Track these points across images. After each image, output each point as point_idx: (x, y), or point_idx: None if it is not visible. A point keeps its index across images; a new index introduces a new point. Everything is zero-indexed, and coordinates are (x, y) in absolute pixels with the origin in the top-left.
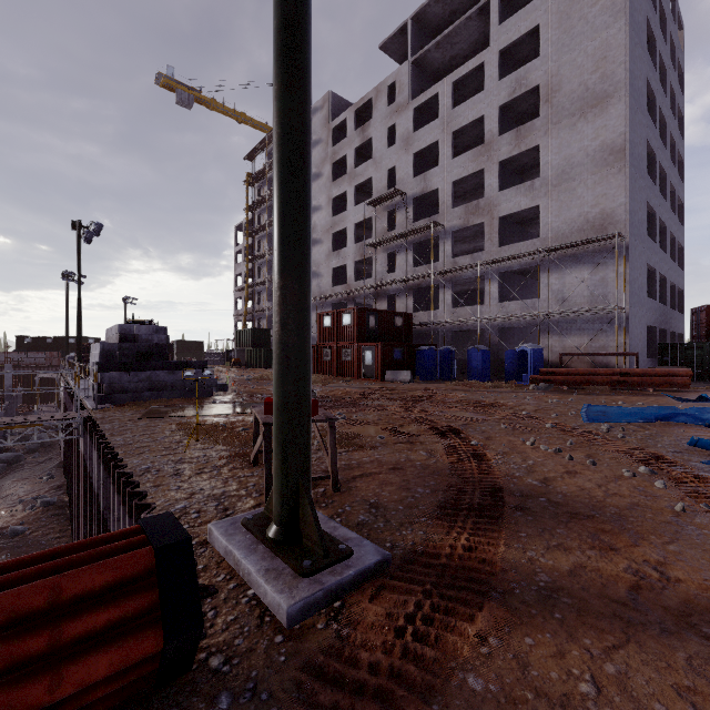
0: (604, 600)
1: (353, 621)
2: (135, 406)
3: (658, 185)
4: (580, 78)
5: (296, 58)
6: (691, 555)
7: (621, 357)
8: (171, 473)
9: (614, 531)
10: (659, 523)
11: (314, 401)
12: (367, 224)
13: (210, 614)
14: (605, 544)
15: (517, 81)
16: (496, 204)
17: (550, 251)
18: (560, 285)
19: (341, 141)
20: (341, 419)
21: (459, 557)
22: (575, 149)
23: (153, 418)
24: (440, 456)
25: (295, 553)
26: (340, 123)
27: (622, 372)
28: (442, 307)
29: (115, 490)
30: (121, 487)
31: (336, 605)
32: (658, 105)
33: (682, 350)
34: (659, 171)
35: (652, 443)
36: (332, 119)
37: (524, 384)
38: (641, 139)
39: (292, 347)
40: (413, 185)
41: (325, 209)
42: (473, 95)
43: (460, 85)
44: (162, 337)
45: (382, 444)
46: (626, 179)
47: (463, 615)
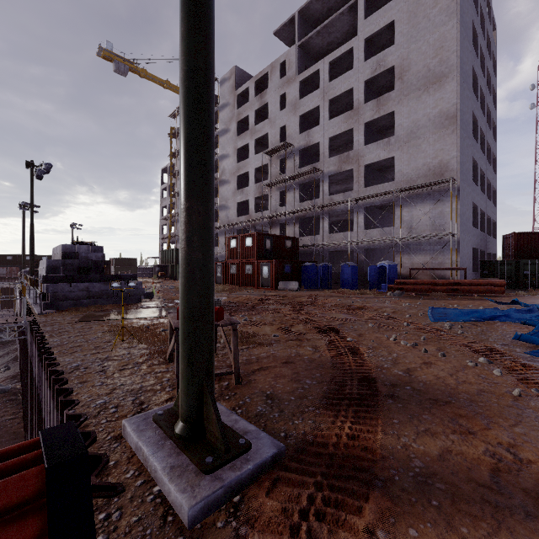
0: (471, 484)
1: (251, 518)
2: (75, 311)
3: (479, 144)
4: (424, 61)
5: (201, 3)
6: (534, 436)
7: (454, 271)
8: (97, 370)
9: (469, 416)
10: (503, 407)
11: (219, 308)
12: (264, 169)
13: (115, 515)
14: (463, 428)
15: (377, 62)
16: (362, 155)
17: (402, 191)
18: (409, 217)
19: (244, 104)
20: (243, 321)
21: (344, 445)
22: (420, 115)
23: (89, 321)
24: (323, 351)
25: (199, 448)
26: (243, 91)
27: (455, 282)
28: (321, 233)
29: (48, 386)
30: (51, 384)
31: (236, 499)
32: (479, 85)
33: (497, 265)
34: (480, 133)
35: (485, 337)
36: (237, 87)
37: (383, 291)
38: (468, 109)
39: (197, 262)
40: (299, 140)
41: (232, 156)
42: (344, 73)
43: (335, 65)
44: (99, 255)
45: (276, 341)
46: (457, 138)
47: (351, 506)
